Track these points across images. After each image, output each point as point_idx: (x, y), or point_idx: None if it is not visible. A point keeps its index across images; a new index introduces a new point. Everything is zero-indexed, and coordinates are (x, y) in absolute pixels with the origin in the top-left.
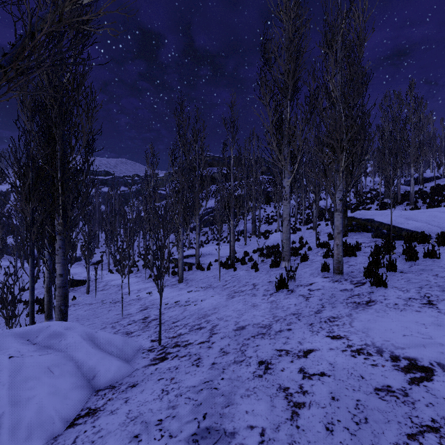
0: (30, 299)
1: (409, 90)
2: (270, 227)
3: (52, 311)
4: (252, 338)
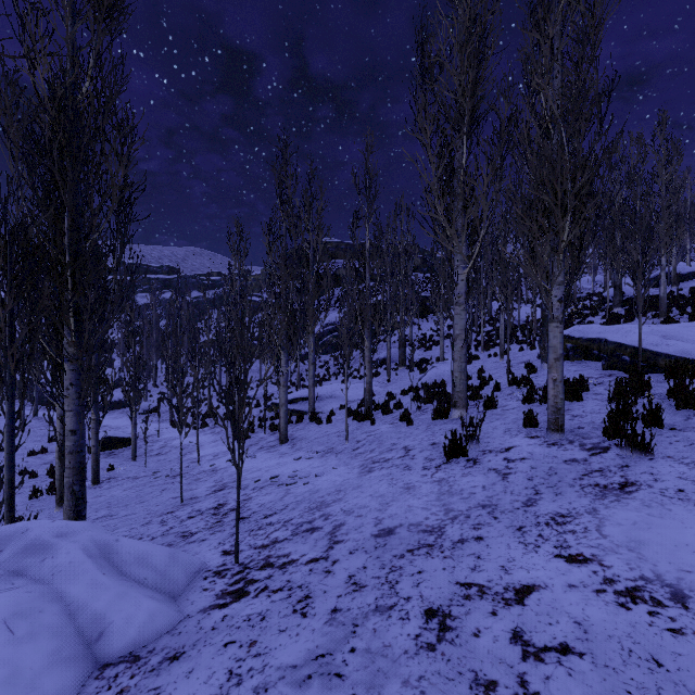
0: (7, 476)
1: (659, 128)
2: (427, 353)
3: None
4: (409, 556)
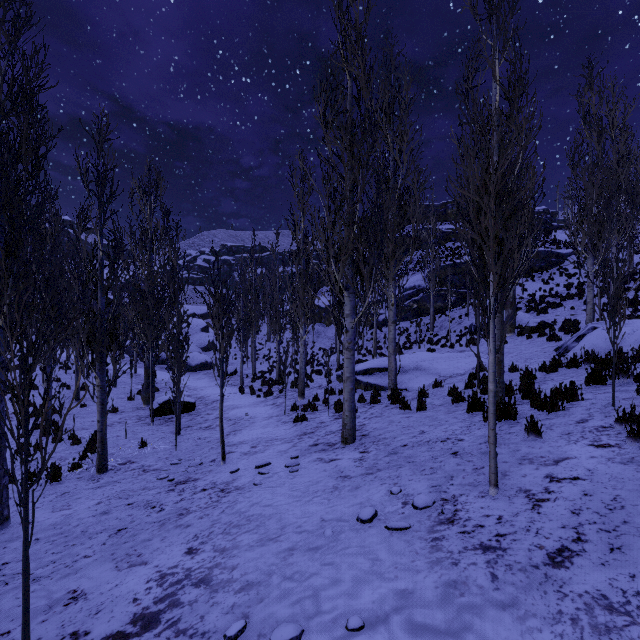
0: None
1: None
2: (542, 317)
3: (3, 501)
4: None
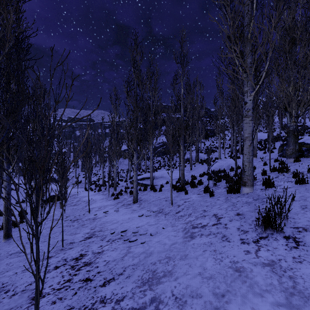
0: None
1: None
2: (209, 156)
3: (11, 229)
4: None
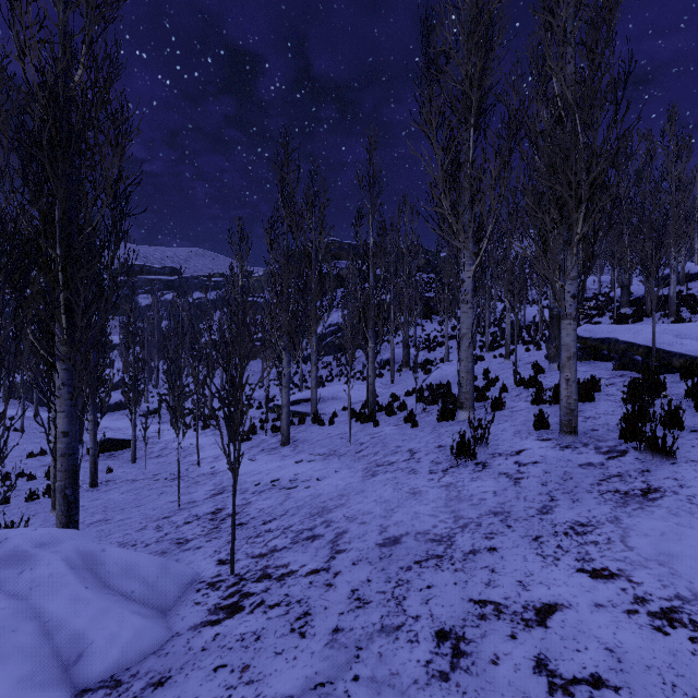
0: None
1: (669, 124)
2: (431, 354)
3: None
4: (417, 568)
